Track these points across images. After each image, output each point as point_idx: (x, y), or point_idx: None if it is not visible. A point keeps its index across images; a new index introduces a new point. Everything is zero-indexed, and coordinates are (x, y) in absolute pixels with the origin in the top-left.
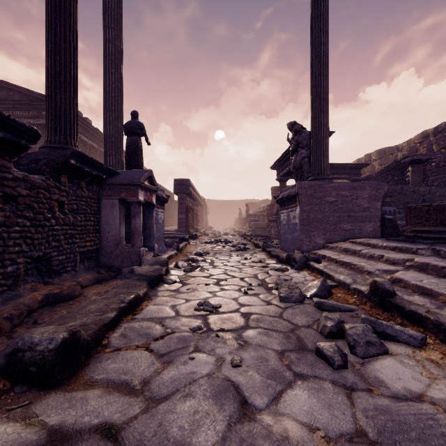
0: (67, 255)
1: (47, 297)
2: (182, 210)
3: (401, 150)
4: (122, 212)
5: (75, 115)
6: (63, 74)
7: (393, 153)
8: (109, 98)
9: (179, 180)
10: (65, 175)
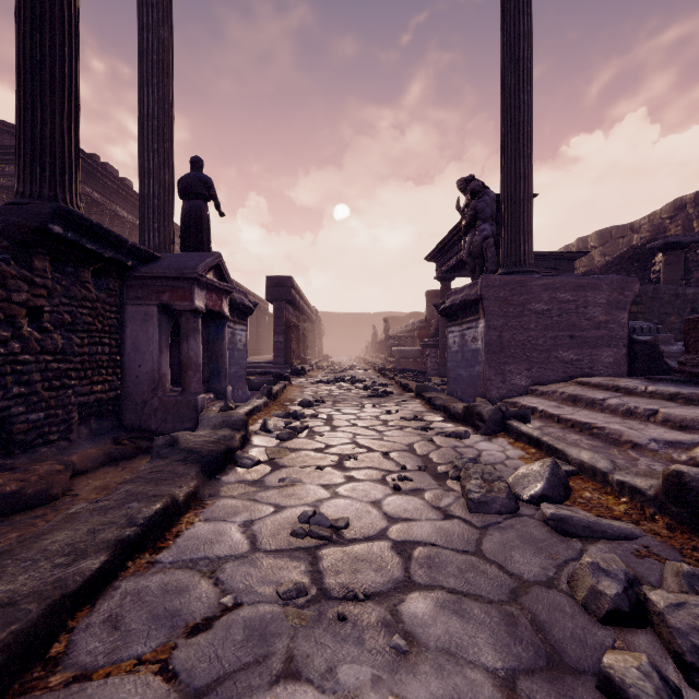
0: (49, 411)
1: None
2: (281, 327)
3: (639, 230)
4: (164, 328)
5: (73, 147)
6: (49, 67)
7: (624, 236)
8: (148, 129)
9: (275, 279)
10: (45, 257)
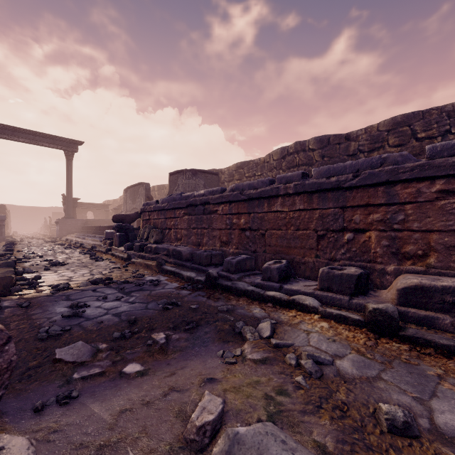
0: None
1: None
2: None
3: None
4: None
5: None
6: None
7: None
8: None
9: None
10: None
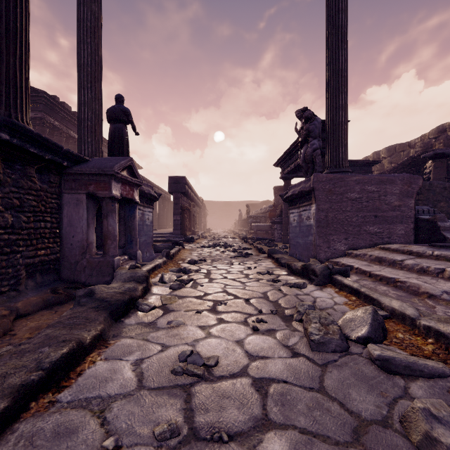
0: (0, 270)
1: None
2: (178, 210)
3: (414, 146)
4: (91, 210)
5: (24, 80)
6: (4, 22)
7: (404, 150)
8: (84, 73)
9: (174, 178)
10: None
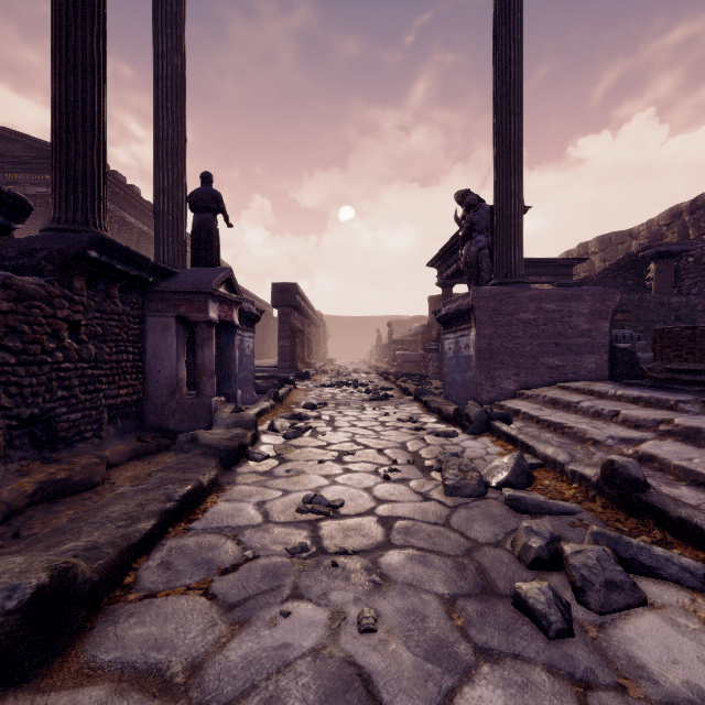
0: (85, 411)
1: (43, 488)
2: (286, 332)
3: (637, 236)
4: (181, 338)
5: (102, 176)
6: (81, 107)
7: (624, 242)
8: (163, 150)
9: (280, 285)
10: (82, 277)
